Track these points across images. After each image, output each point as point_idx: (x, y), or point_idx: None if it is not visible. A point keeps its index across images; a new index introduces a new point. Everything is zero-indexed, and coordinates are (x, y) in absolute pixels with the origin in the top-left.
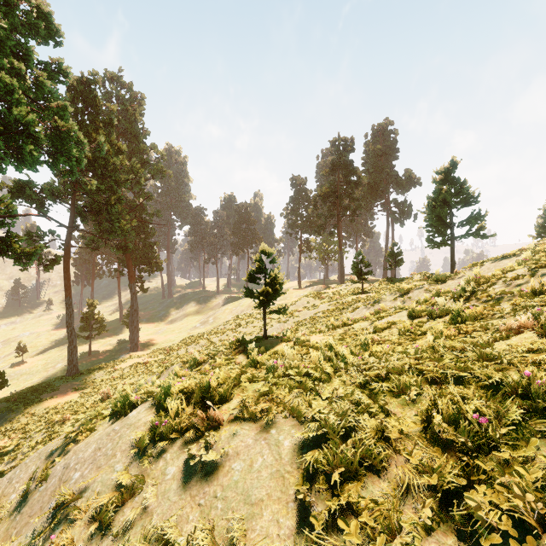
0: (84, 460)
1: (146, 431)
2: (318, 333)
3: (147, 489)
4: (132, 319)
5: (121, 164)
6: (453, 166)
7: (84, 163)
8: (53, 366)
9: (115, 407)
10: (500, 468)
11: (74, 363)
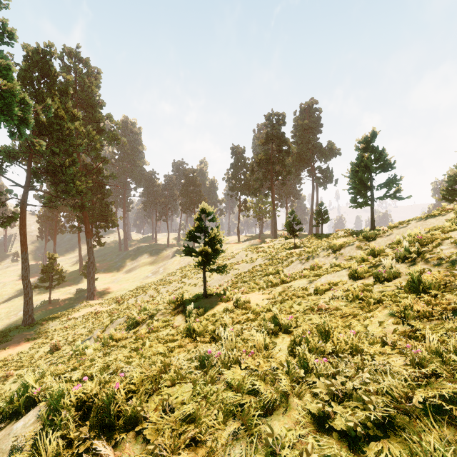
0: None
1: None
2: (257, 289)
3: None
4: (89, 271)
5: (78, 130)
6: (373, 136)
7: (31, 124)
8: (15, 314)
9: (12, 402)
10: None
11: (30, 314)
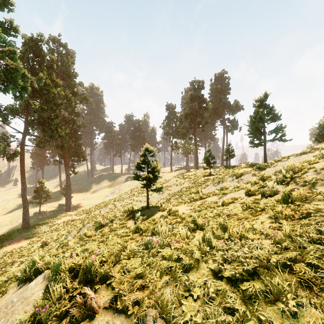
0: None
1: (33, 310)
2: (183, 203)
3: None
4: (67, 191)
5: (59, 93)
6: (265, 97)
7: (29, 90)
8: (16, 221)
9: (25, 272)
10: None
11: (27, 221)
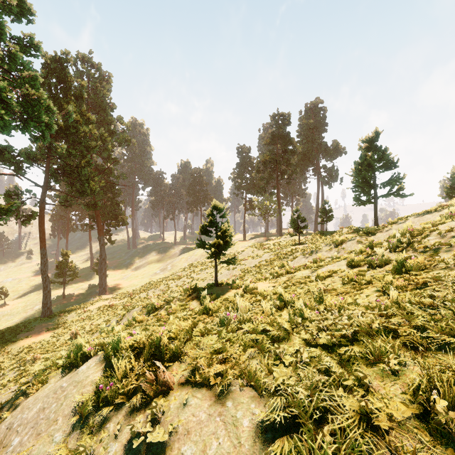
0: (26, 421)
1: (92, 391)
2: (264, 280)
3: None
4: (101, 267)
5: (91, 133)
6: (376, 136)
7: (54, 129)
8: (31, 308)
9: (69, 358)
10: None
11: (48, 306)
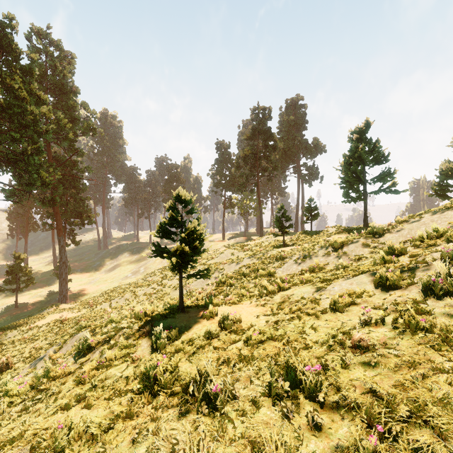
0: None
1: None
2: (248, 297)
3: None
4: (61, 271)
5: (46, 117)
6: (367, 127)
7: None
8: None
9: None
10: None
11: None
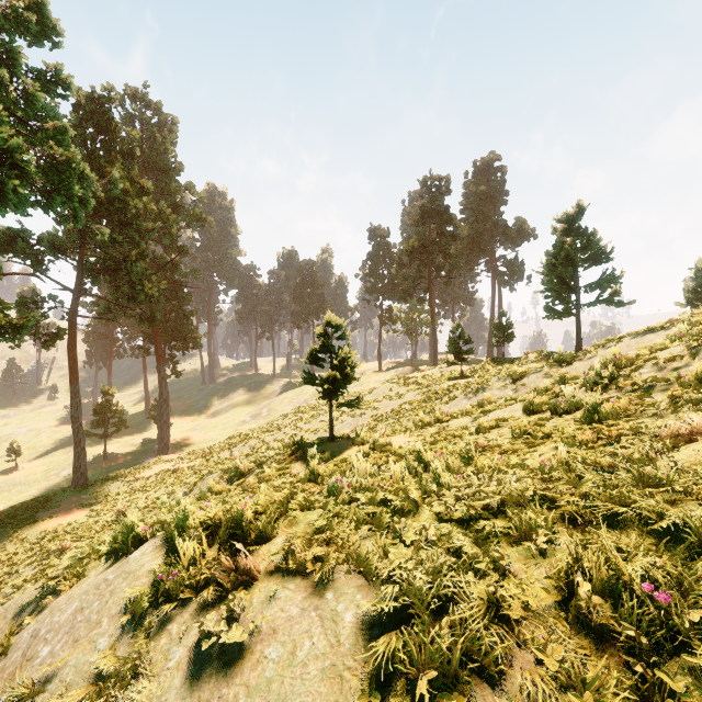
0: (58, 626)
1: (148, 584)
2: (403, 432)
3: (136, 684)
4: (161, 412)
5: (146, 208)
6: (579, 213)
7: (91, 205)
8: (56, 473)
9: (115, 542)
10: (699, 689)
11: (82, 471)
